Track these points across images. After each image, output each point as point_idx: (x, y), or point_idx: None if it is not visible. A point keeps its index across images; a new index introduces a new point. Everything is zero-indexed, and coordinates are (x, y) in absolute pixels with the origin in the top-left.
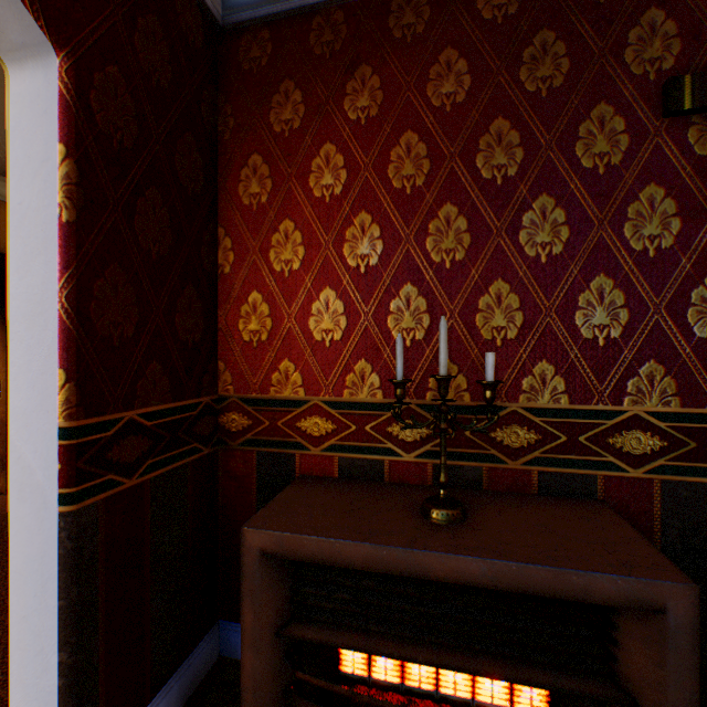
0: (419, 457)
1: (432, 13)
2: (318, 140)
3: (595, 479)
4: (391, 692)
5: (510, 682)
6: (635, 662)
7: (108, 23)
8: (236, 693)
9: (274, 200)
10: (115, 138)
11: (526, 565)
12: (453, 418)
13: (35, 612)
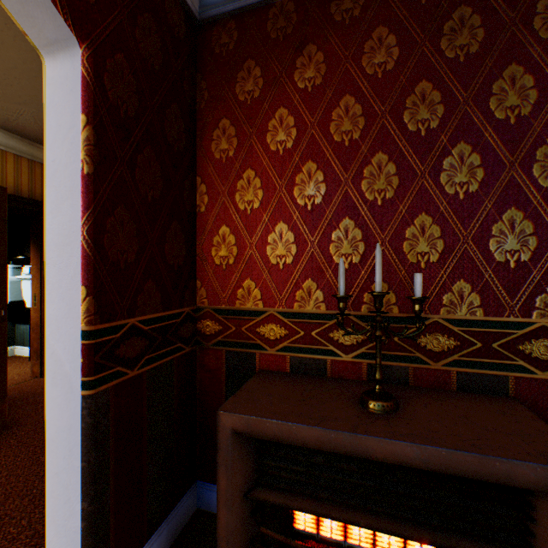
0: (355, 358)
1: None
2: (274, 106)
3: (507, 380)
4: (336, 547)
5: (439, 547)
6: None
7: (117, 21)
8: (211, 538)
9: (239, 154)
10: (121, 109)
11: (454, 451)
12: (386, 326)
13: (64, 470)
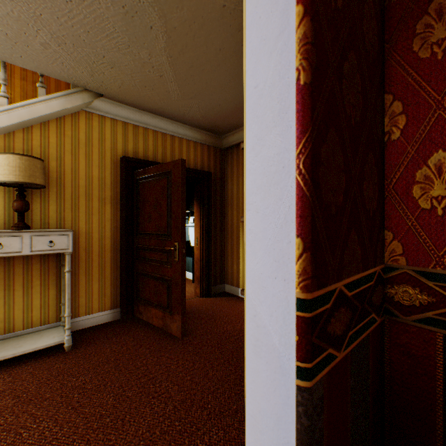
0: None
1: None
2: None
3: None
4: None
5: None
6: None
7: None
8: None
9: None
10: None
11: None
12: None
13: None
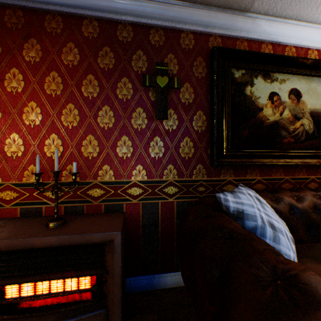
0: (59, 204)
1: (64, 26)
2: (10, 65)
3: (123, 205)
4: None
5: (69, 278)
6: (109, 259)
7: None
8: None
9: None
10: None
11: (71, 235)
12: (61, 187)
13: None
